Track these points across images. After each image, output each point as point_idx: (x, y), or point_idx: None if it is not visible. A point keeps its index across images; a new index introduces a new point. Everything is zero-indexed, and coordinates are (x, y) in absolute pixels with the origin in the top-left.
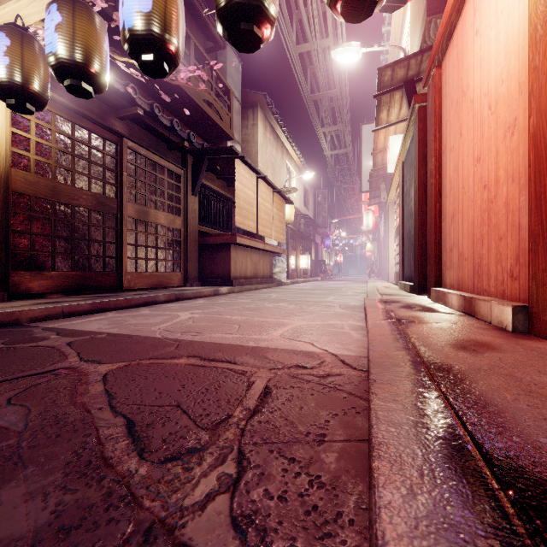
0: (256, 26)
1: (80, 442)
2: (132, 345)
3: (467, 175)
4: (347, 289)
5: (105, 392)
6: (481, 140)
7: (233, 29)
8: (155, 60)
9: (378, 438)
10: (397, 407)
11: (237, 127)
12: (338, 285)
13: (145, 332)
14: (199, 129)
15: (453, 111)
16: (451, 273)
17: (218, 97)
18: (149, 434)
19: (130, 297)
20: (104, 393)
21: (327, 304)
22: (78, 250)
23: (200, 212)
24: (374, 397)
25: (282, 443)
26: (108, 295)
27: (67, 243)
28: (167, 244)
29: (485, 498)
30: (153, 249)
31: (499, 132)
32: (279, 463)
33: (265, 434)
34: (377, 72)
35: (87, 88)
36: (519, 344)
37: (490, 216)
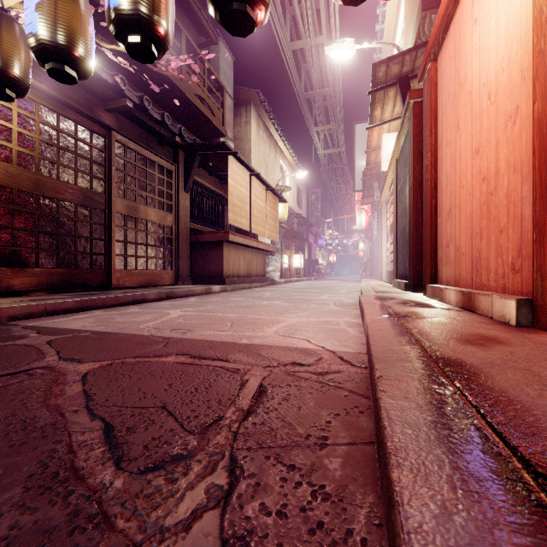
0: (250, 6)
1: (48, 450)
2: (118, 343)
3: (464, 169)
4: (341, 288)
5: (83, 393)
6: (480, 132)
7: (226, 9)
8: (142, 42)
9: (394, 442)
10: (411, 405)
11: (229, 124)
12: (331, 284)
13: (132, 330)
14: (191, 125)
15: (450, 104)
16: (448, 269)
17: (210, 93)
18: (129, 440)
19: (118, 294)
20: (82, 394)
21: (322, 302)
22: (63, 247)
23: (192, 209)
24: (383, 395)
25: (280, 447)
26: (95, 293)
27: (51, 238)
28: (157, 241)
29: (539, 518)
30: (143, 247)
31: (499, 122)
32: (277, 471)
33: (260, 438)
34: (371, 67)
35: (71, 73)
36: (526, 337)
37: (489, 209)
